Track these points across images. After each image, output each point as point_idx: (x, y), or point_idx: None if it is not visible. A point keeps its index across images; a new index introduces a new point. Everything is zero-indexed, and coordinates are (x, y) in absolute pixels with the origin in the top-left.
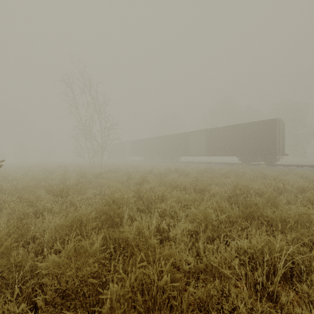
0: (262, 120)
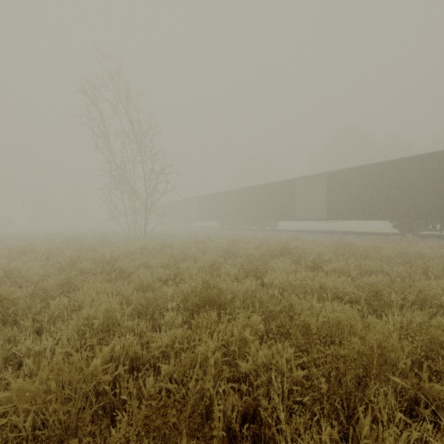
0: None
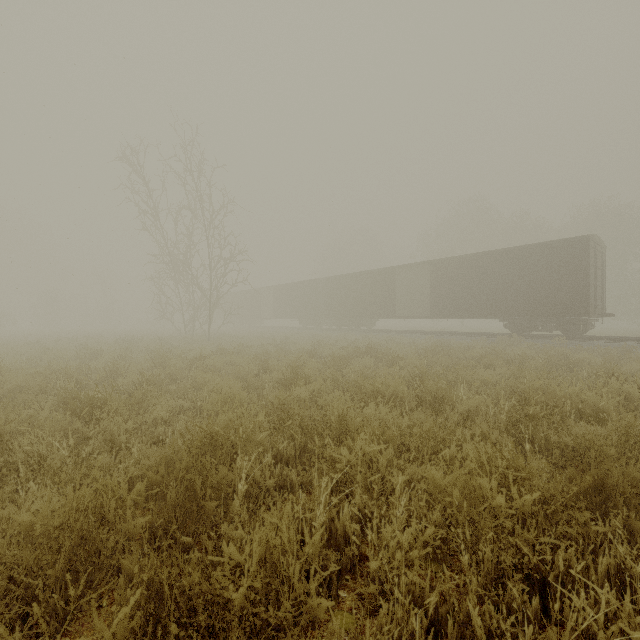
0: (558, 241)
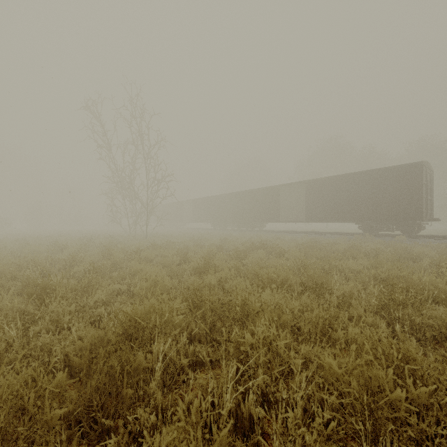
0: (398, 165)
